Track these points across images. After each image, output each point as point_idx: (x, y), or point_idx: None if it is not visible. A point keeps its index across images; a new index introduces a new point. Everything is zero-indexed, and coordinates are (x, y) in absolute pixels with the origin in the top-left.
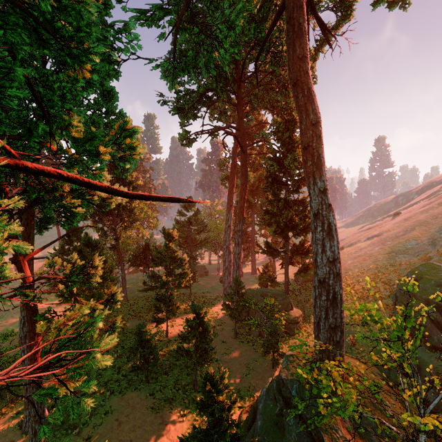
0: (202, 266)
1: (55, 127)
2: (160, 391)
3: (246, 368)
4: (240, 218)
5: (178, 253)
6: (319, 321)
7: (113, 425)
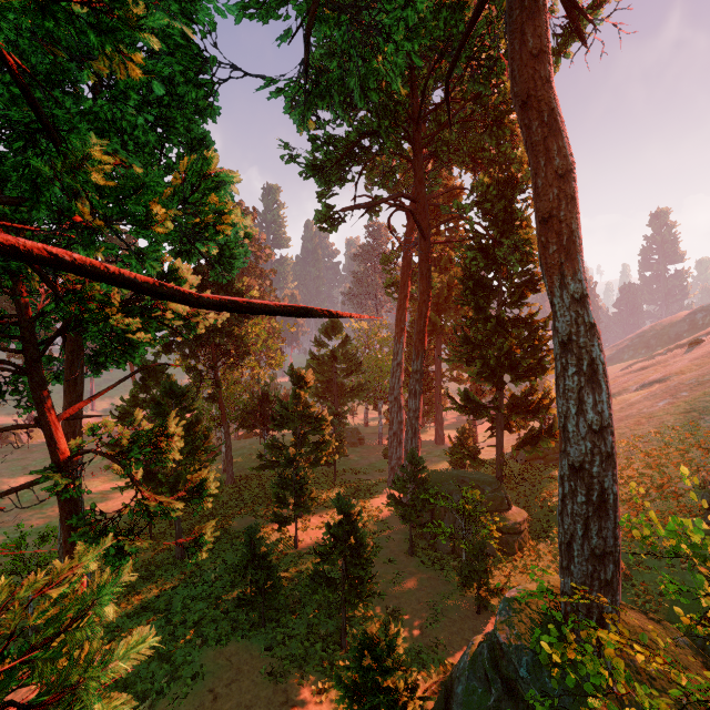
0: (354, 430)
1: (60, 166)
2: (283, 643)
3: (430, 610)
4: (418, 350)
5: (314, 409)
6: (571, 541)
7: (205, 700)
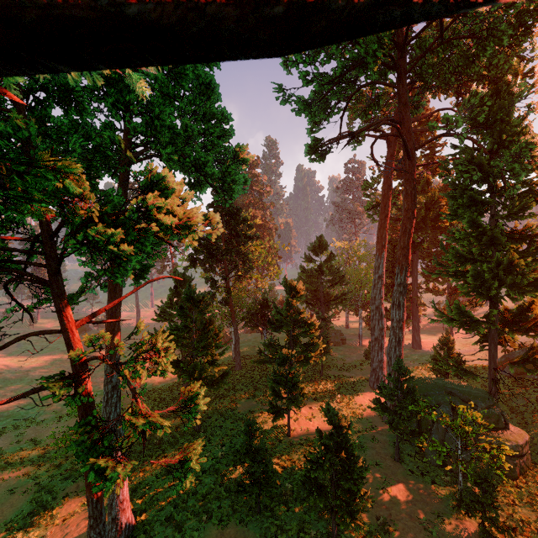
0: (337, 331)
1: None
2: (276, 537)
3: (424, 531)
4: (402, 265)
5: (304, 315)
6: None
7: None
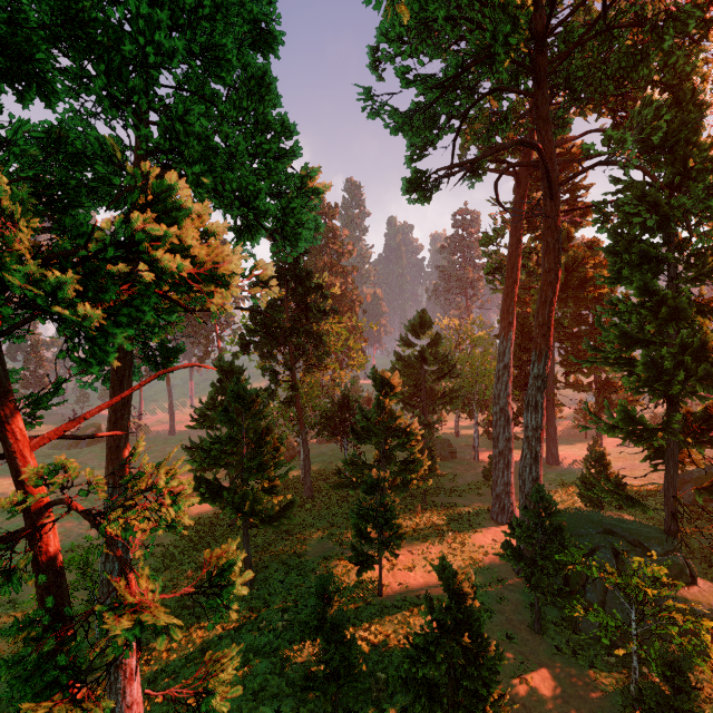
0: (445, 441)
1: None
2: None
3: None
4: (541, 349)
5: (402, 420)
6: None
7: None
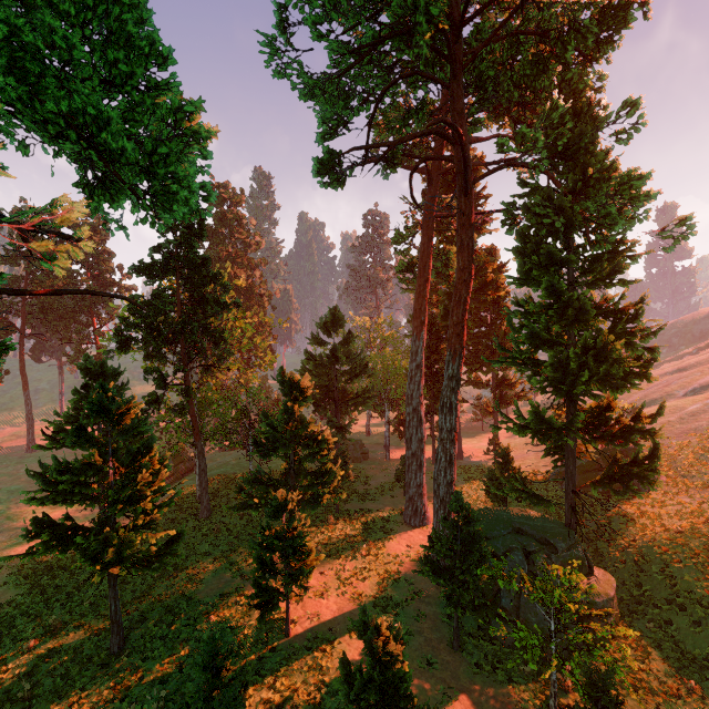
0: (357, 442)
1: None
2: None
3: None
4: (455, 349)
5: (313, 428)
6: None
7: None
